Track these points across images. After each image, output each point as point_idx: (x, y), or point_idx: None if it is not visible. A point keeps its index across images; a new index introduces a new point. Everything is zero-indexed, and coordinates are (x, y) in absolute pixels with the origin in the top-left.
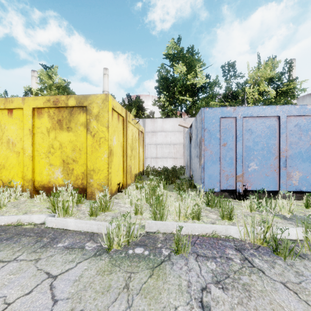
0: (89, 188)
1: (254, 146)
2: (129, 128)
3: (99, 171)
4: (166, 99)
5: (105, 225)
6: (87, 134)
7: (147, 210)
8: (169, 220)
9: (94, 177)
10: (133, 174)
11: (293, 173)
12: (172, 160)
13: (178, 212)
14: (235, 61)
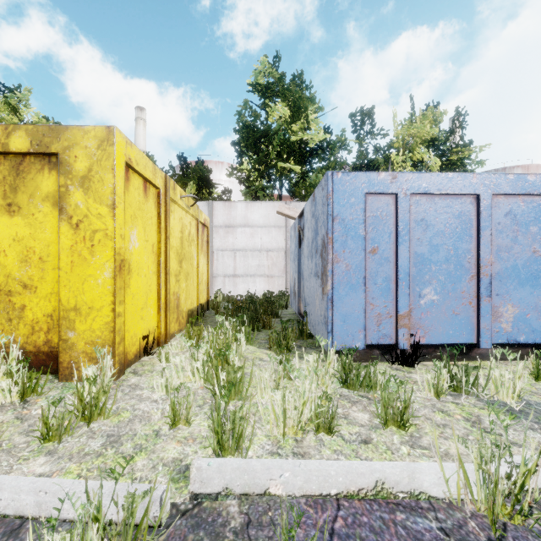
0: (65, 352)
1: (431, 254)
2: (175, 215)
3: (90, 311)
4: (253, 167)
5: (61, 492)
6: (60, 221)
7: (205, 408)
8: (259, 440)
9: (78, 325)
10: (185, 310)
11: (503, 307)
12: (264, 279)
13: (282, 422)
14: (373, 106)
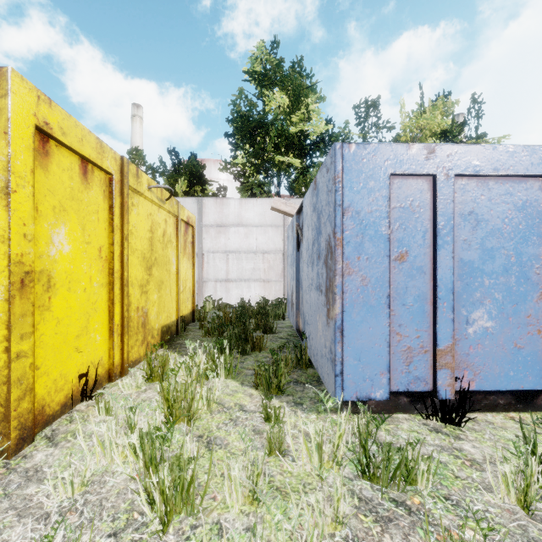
0: None
1: (483, 262)
2: (140, 209)
3: None
4: (248, 160)
5: None
6: None
7: (123, 539)
8: None
9: None
10: (157, 327)
11: None
12: (259, 284)
13: None
14: (379, 97)
